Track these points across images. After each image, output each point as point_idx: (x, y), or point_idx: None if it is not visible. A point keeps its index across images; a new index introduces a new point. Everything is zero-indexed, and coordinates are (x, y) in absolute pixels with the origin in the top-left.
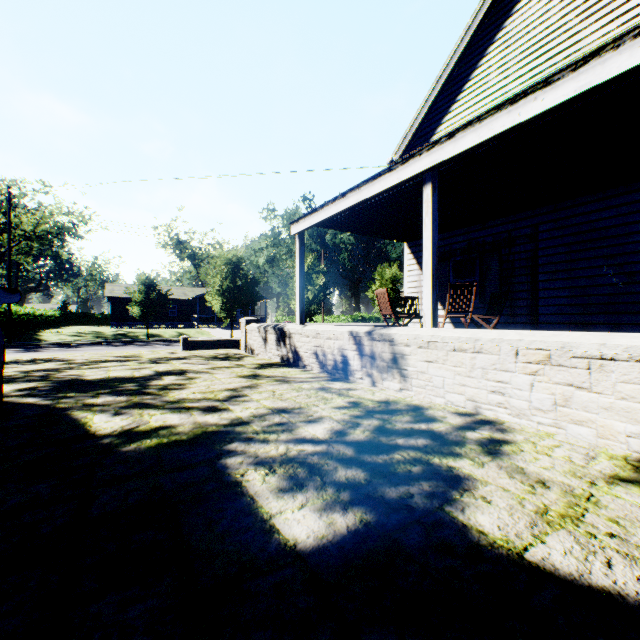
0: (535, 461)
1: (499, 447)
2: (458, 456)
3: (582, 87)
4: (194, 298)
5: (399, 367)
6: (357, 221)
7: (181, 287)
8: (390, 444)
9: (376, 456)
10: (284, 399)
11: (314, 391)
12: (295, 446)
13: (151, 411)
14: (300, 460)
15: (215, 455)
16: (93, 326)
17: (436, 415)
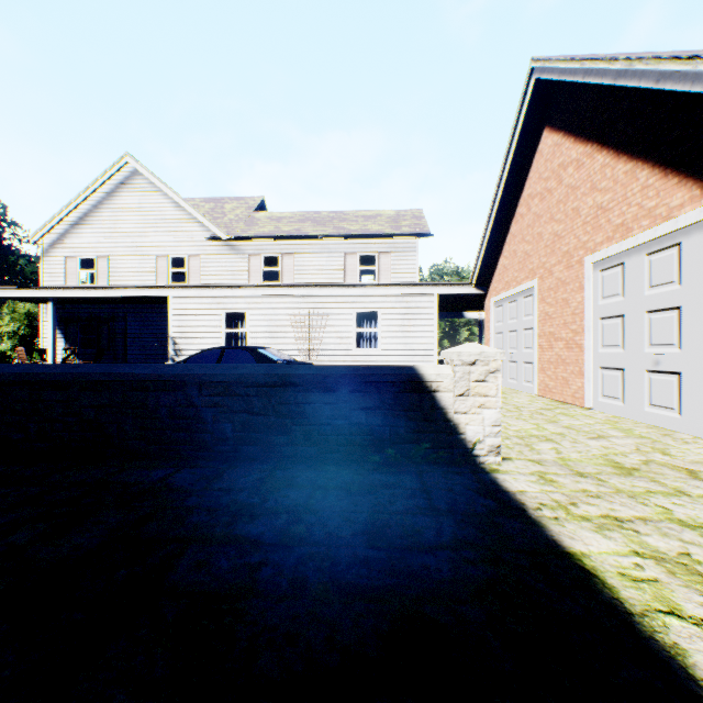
0: None
1: None
2: None
3: (105, 295)
4: None
5: None
6: None
7: None
8: None
9: None
10: None
11: None
12: None
13: None
14: None
15: None
16: None
17: None
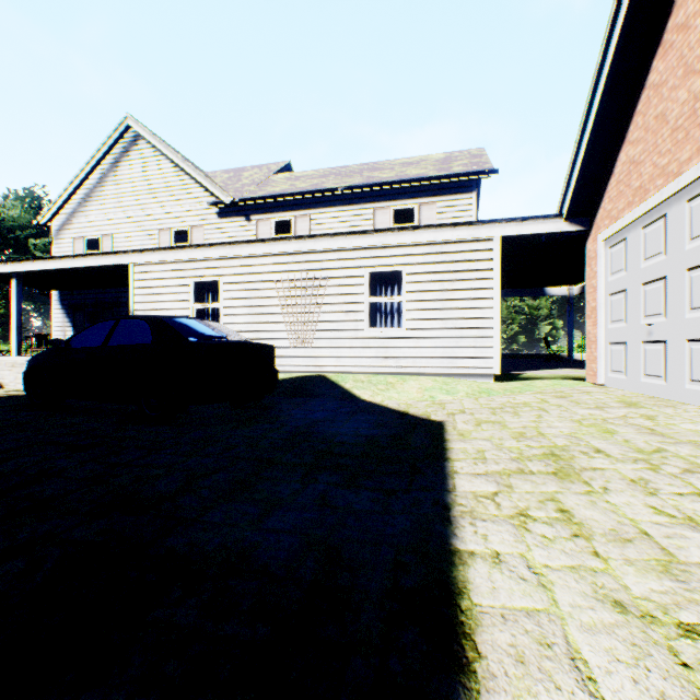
0: None
1: None
2: None
3: (64, 266)
4: None
5: None
6: None
7: None
8: None
9: None
10: None
11: None
12: None
13: None
14: None
15: None
16: None
17: None
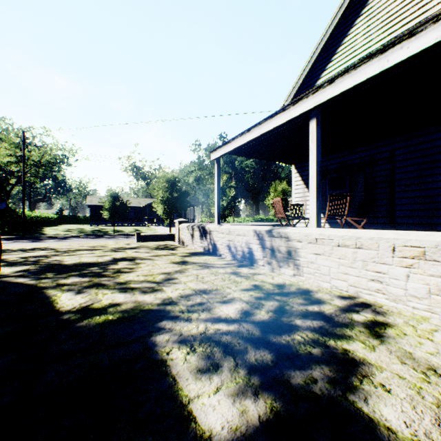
0: (420, 346)
1: (384, 330)
2: (350, 338)
3: None
4: (145, 205)
5: (293, 258)
6: (258, 149)
7: (137, 198)
8: (290, 325)
9: (280, 337)
10: (205, 282)
11: (227, 275)
12: (212, 325)
13: (104, 290)
14: (216, 339)
15: (147, 332)
16: (79, 224)
17: (325, 298)
